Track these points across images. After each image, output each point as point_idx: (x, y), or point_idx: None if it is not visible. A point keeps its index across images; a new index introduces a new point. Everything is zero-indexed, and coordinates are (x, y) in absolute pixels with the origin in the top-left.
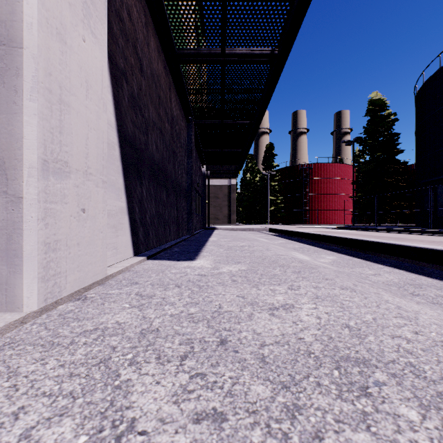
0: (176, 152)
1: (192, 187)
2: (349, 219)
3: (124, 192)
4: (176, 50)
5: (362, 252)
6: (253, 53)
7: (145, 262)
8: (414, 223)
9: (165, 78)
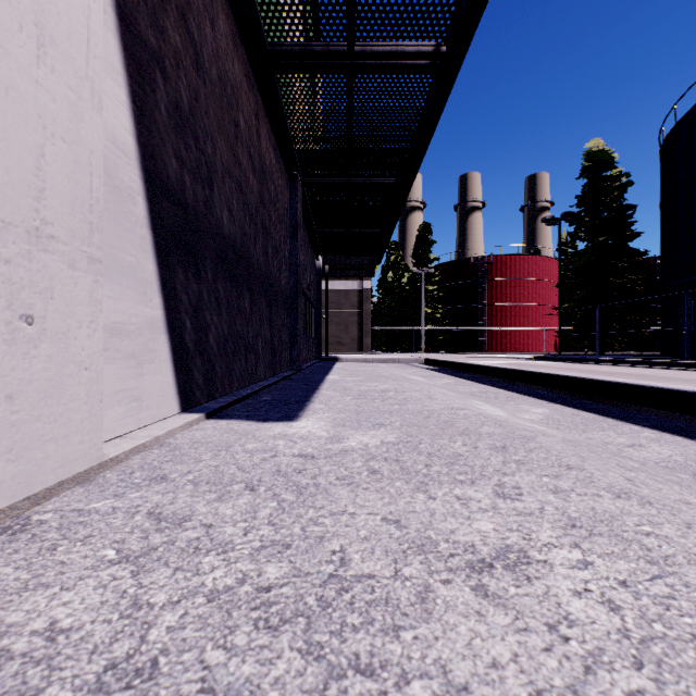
0: (269, 228)
1: (299, 291)
2: (551, 344)
3: (159, 290)
4: (268, 45)
5: (594, 401)
6: (403, 51)
7: (200, 425)
8: (654, 350)
9: (249, 94)
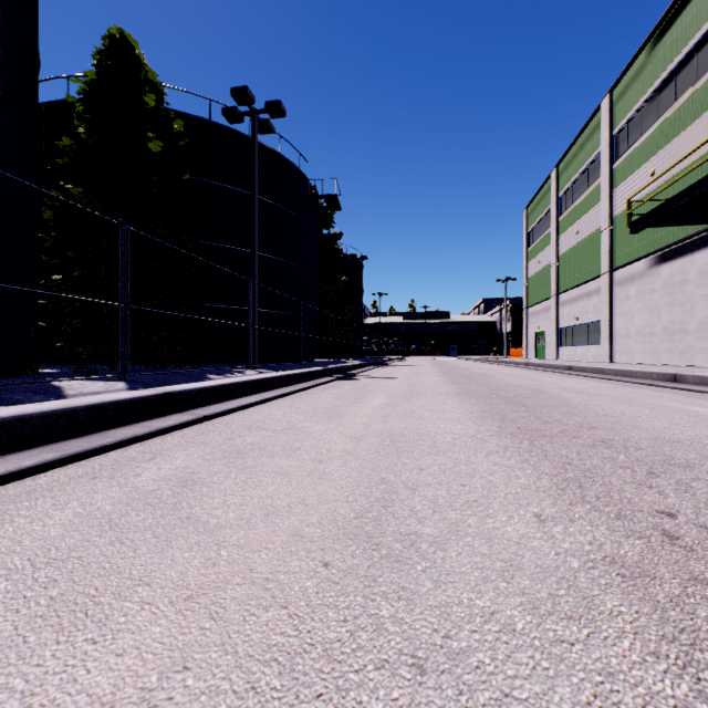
0: None
1: None
2: None
3: None
4: None
5: None
6: None
7: None
8: None
9: None
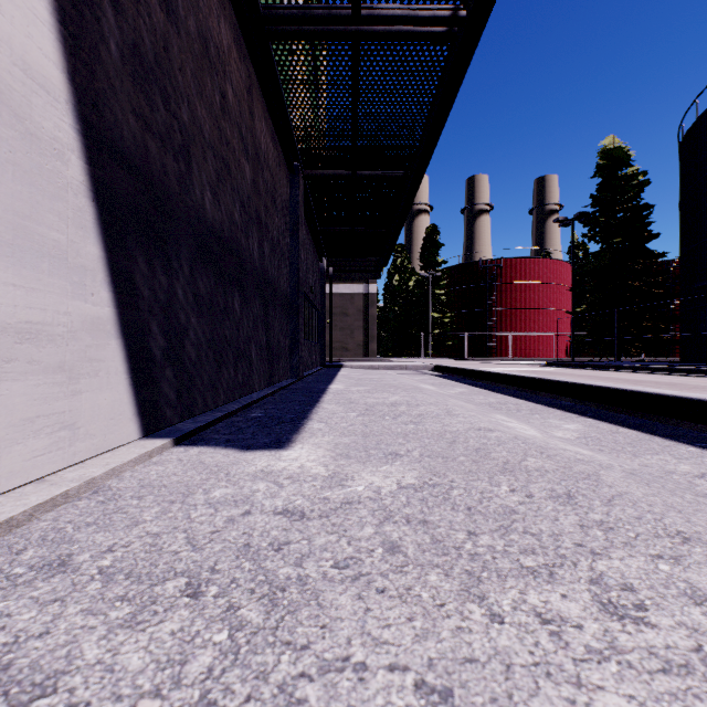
0: (265, 221)
1: (300, 292)
2: (563, 349)
3: (107, 281)
4: (262, 8)
5: (634, 415)
6: (417, 15)
7: (162, 455)
8: (668, 356)
9: (239, 64)
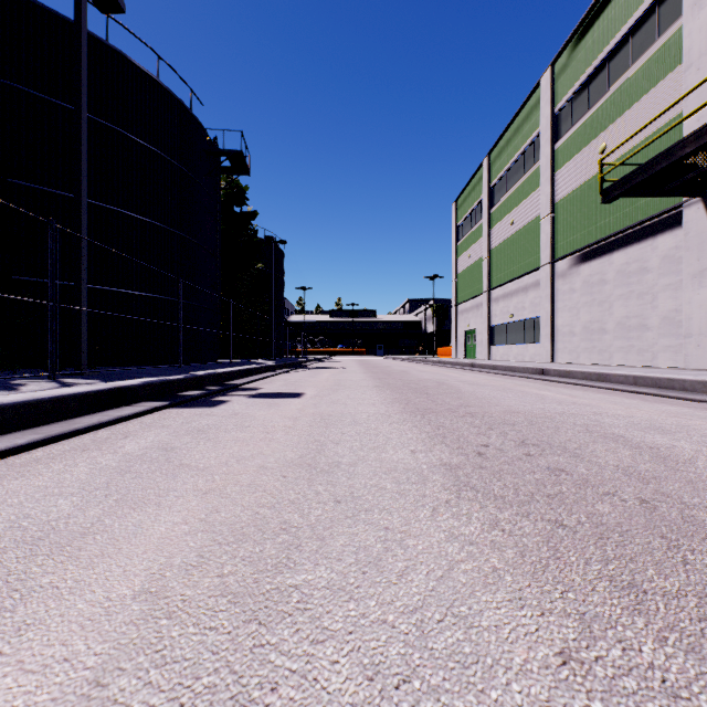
0: None
1: None
2: None
3: None
4: None
5: None
6: None
7: None
8: None
9: None
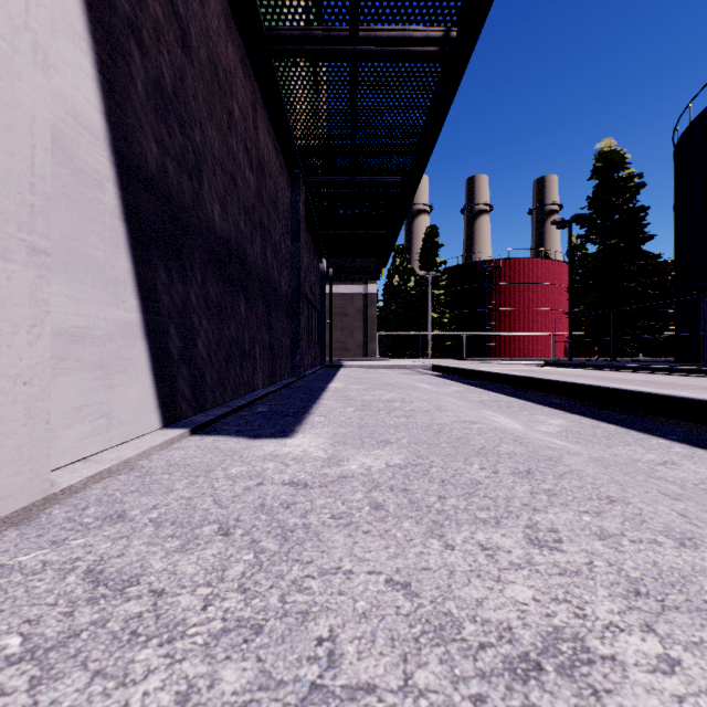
0: (267, 227)
1: (300, 294)
2: (561, 349)
3: (135, 290)
4: (266, 30)
5: (615, 411)
6: (411, 37)
7: (182, 442)
8: (666, 356)
9: (244, 83)
